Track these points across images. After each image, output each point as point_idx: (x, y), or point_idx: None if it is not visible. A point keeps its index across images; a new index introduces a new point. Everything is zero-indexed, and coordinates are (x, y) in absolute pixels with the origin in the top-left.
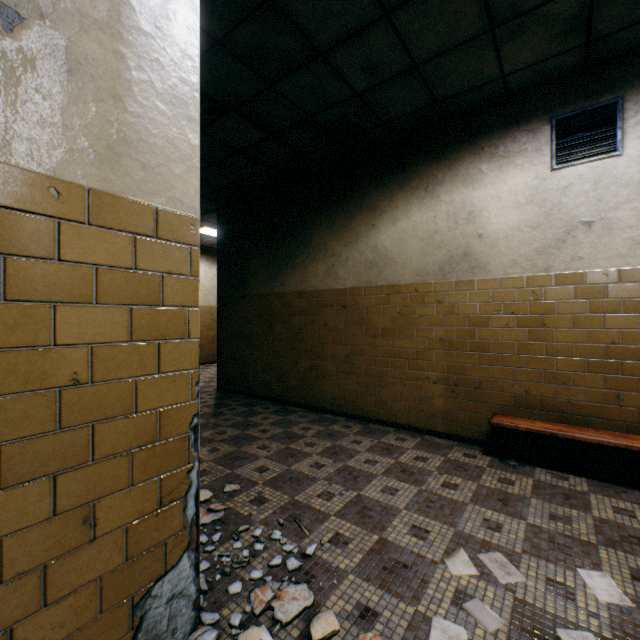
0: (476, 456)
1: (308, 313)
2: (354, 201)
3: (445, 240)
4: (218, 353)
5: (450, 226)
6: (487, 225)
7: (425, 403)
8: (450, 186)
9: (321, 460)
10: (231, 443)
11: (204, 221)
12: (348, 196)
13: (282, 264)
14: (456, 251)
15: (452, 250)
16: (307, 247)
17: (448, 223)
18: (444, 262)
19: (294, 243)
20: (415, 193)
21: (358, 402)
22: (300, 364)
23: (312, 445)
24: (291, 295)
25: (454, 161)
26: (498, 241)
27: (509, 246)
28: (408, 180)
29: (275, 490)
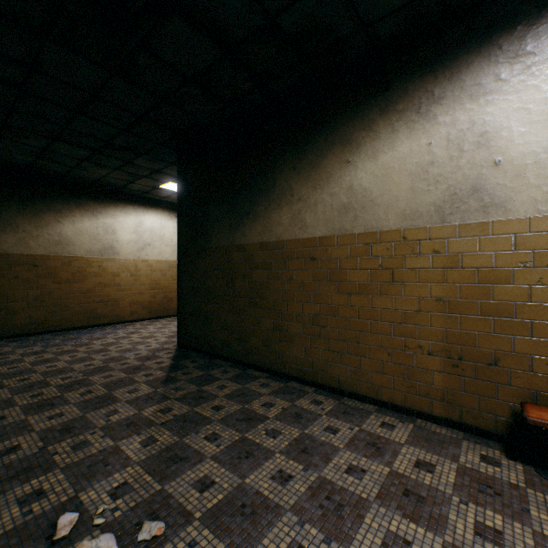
0: (500, 461)
1: (271, 266)
2: (324, 135)
3: (445, 172)
4: (178, 308)
5: (452, 154)
6: (508, 148)
7: (416, 378)
8: (452, 103)
9: (287, 465)
10: (173, 429)
11: (168, 175)
12: (317, 130)
13: (243, 213)
14: (461, 186)
15: (455, 185)
16: (270, 193)
17: (449, 150)
18: (443, 201)
19: (256, 189)
20: (403, 117)
21: (329, 371)
22: (262, 323)
23: (275, 434)
24: (252, 247)
25: (458, 70)
26: (525, 168)
27: (543, 174)
28: (393, 102)
29: (216, 537)
